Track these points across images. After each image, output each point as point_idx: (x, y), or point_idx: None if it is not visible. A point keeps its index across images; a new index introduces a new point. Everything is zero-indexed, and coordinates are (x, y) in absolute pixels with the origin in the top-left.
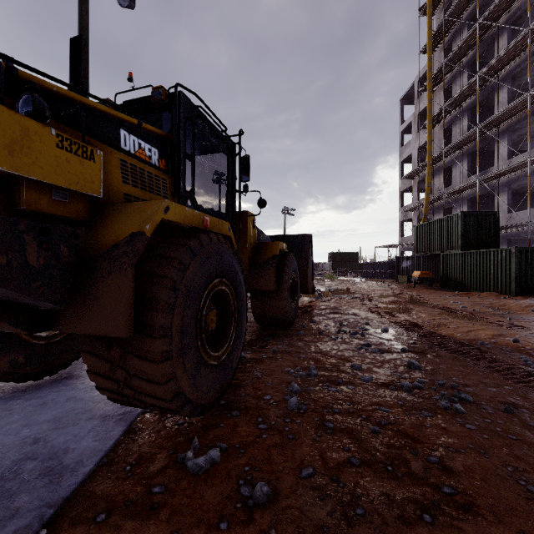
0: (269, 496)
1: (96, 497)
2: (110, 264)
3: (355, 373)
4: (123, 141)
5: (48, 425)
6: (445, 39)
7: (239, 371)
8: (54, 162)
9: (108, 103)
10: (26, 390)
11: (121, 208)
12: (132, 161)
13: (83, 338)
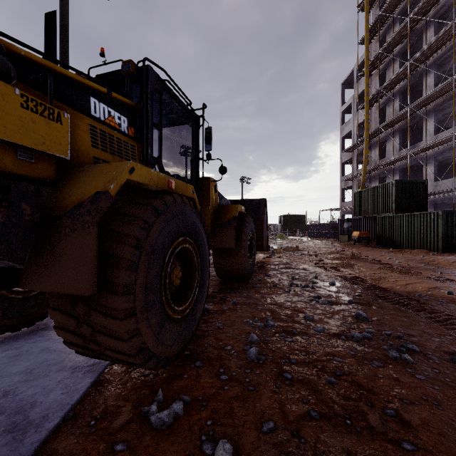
0: (231, 454)
1: (58, 455)
2: (73, 222)
3: (308, 323)
4: (93, 108)
5: (19, 377)
6: (380, 32)
7: (202, 322)
8: (18, 121)
9: (78, 72)
10: (3, 342)
11: (88, 169)
12: (101, 127)
13: (49, 295)
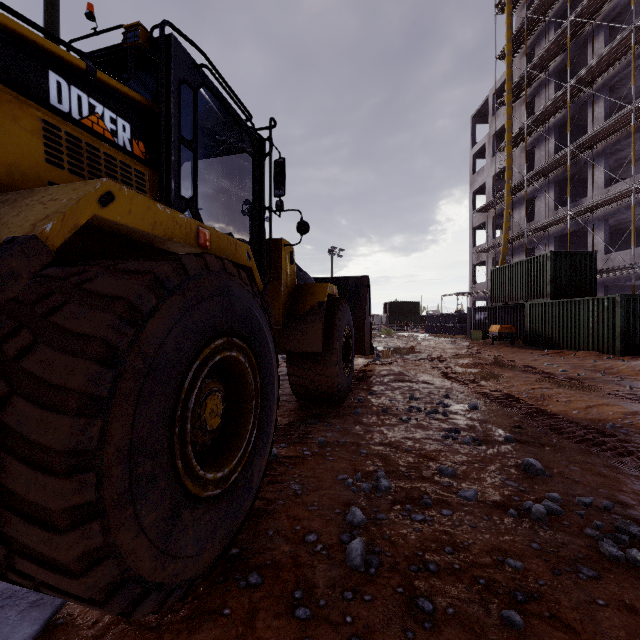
0: None
1: None
2: None
3: (448, 482)
4: (54, 93)
5: None
6: (527, 43)
7: (267, 482)
8: None
9: (20, 17)
10: None
11: (17, 197)
12: (71, 129)
13: None
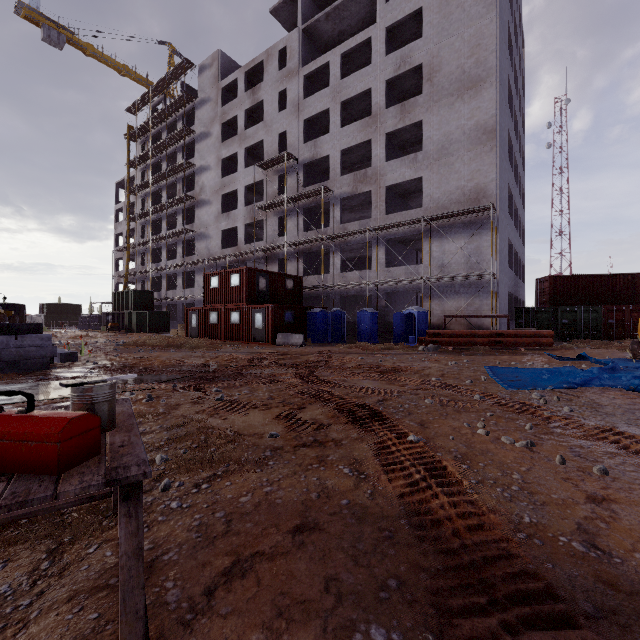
0: None
1: None
2: None
3: None
4: None
5: None
6: (142, 166)
7: None
8: None
9: None
10: None
11: None
12: None
13: None
